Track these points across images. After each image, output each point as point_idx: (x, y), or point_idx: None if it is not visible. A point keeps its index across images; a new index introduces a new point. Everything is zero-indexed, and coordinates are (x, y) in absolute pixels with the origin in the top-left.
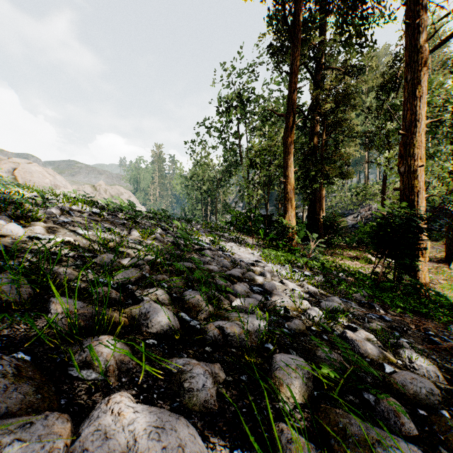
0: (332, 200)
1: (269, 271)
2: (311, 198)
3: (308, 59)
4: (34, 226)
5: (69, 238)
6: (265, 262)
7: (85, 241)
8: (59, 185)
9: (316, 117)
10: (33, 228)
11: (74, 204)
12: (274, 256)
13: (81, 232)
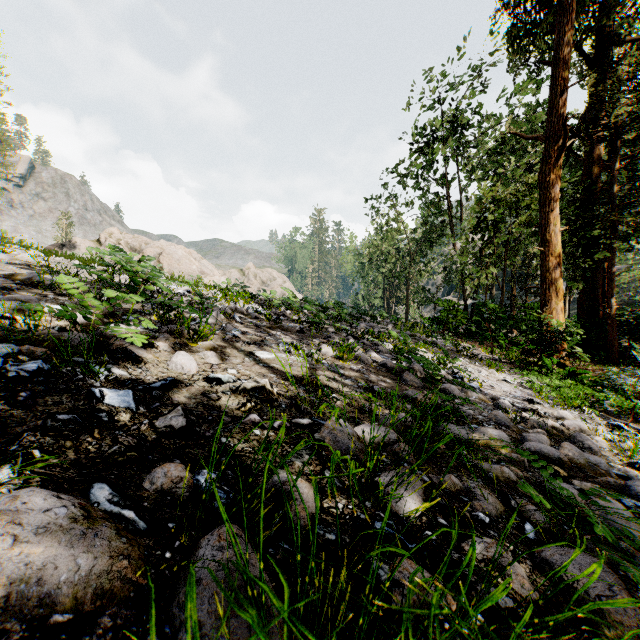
0: (620, 278)
1: (575, 429)
2: (587, 276)
3: (583, 33)
4: (202, 348)
5: (264, 382)
6: (544, 404)
7: (275, 376)
8: (205, 272)
9: (597, 134)
10: (204, 354)
11: (233, 302)
12: (552, 388)
13: (262, 355)
